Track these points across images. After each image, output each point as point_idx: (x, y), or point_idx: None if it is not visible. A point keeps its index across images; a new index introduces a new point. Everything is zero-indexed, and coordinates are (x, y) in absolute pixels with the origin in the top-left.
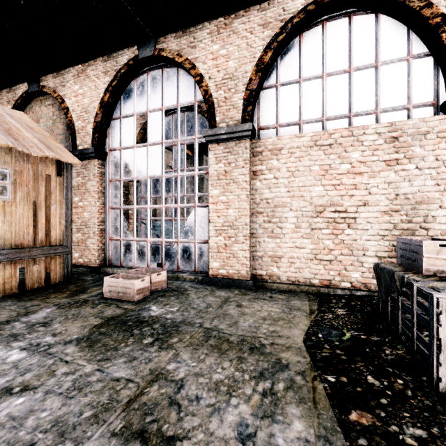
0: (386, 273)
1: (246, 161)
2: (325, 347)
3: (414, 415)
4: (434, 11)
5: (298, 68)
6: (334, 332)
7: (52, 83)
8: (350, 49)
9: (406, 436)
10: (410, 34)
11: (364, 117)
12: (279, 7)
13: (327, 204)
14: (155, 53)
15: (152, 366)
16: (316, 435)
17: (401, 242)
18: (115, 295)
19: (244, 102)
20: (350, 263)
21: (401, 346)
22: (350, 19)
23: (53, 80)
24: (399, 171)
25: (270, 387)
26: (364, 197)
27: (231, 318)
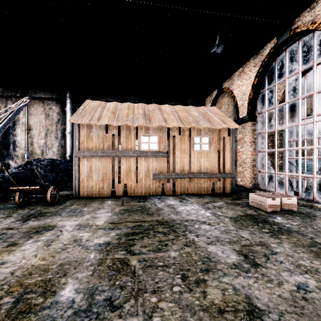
0: None
1: None
2: None
3: None
4: None
5: None
6: None
7: (227, 85)
8: None
9: None
10: None
11: None
12: None
13: None
14: (290, 34)
15: (262, 240)
16: None
17: None
18: (255, 204)
19: None
20: None
21: None
22: None
23: (227, 83)
24: None
25: None
26: None
27: None
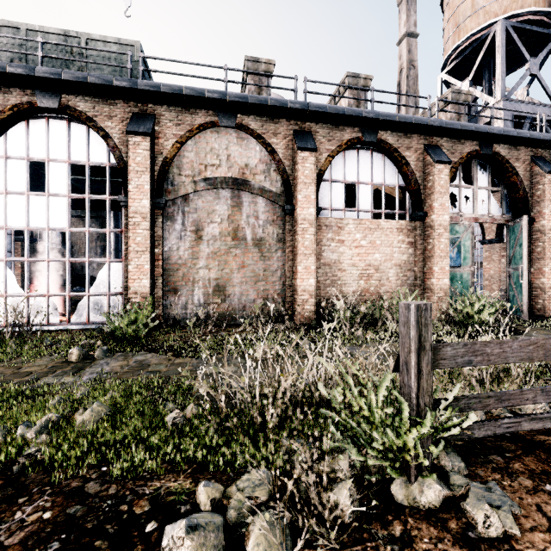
0: None
1: (497, 252)
2: None
3: None
4: None
5: None
6: None
7: None
8: None
9: None
10: None
11: None
12: None
13: None
14: None
15: None
16: None
17: None
18: None
19: (496, 229)
20: None
21: None
22: None
23: None
24: None
25: None
26: None
27: None
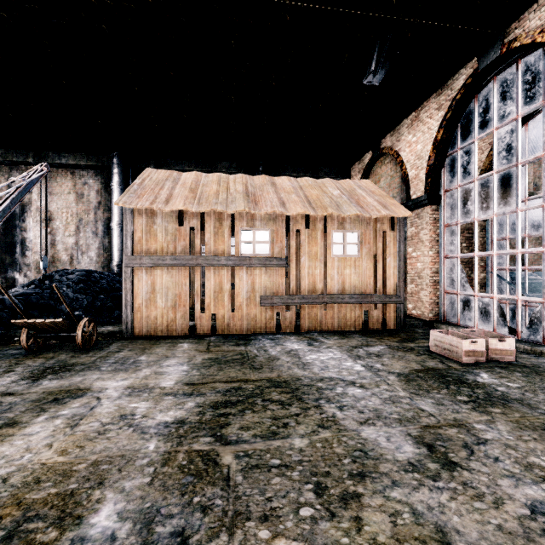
0: None
1: None
2: None
3: None
4: None
5: None
6: None
7: (389, 142)
8: None
9: None
10: None
11: None
12: None
13: None
14: (503, 51)
15: (458, 417)
16: None
17: None
18: (440, 350)
19: None
20: None
21: None
22: None
23: (390, 139)
24: None
25: None
26: None
27: None
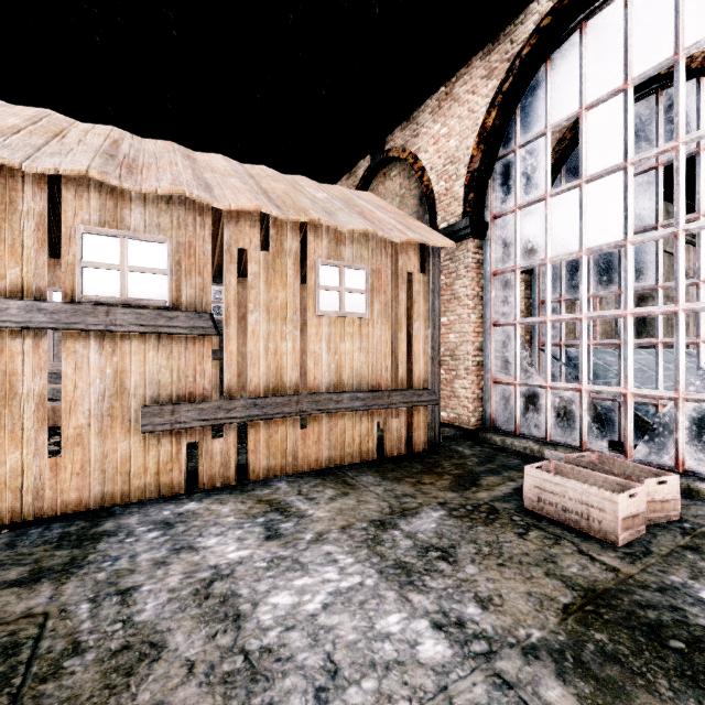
0: None
1: None
2: None
3: None
4: None
5: None
6: None
7: (400, 139)
8: None
9: None
10: None
11: None
12: None
13: None
14: None
15: None
16: None
17: None
18: (554, 512)
19: None
20: None
21: None
22: None
23: (401, 134)
24: None
25: None
26: None
27: None
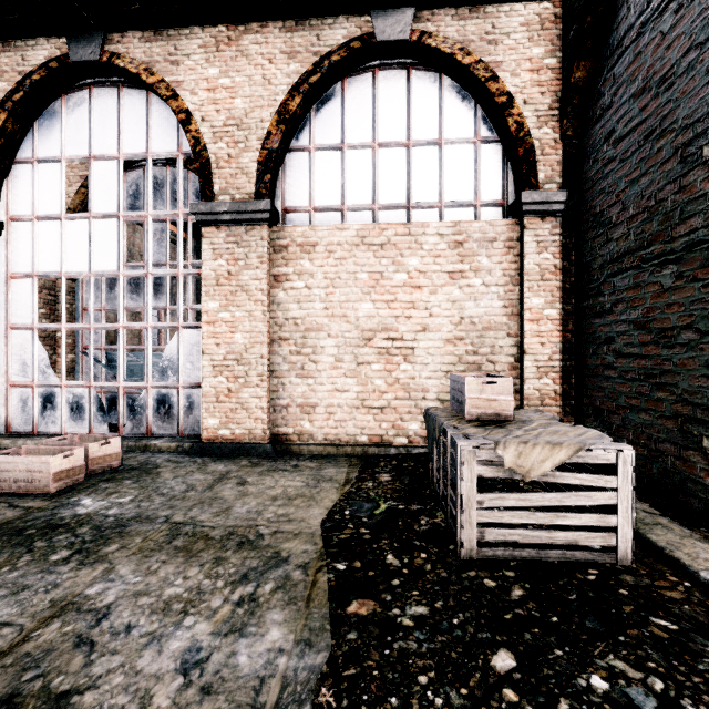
0: (431, 421)
1: (262, 258)
2: (348, 527)
3: (423, 592)
4: (500, 87)
5: (341, 128)
6: (368, 505)
7: None
8: (408, 114)
9: (405, 617)
10: (477, 110)
11: (425, 211)
12: (311, 32)
13: (378, 328)
14: (103, 58)
15: (58, 595)
16: (296, 640)
17: (453, 380)
18: (9, 486)
19: (259, 166)
20: (407, 411)
21: (441, 513)
22: (409, 73)
23: None
24: (464, 286)
25: (251, 592)
26: (423, 320)
27: (221, 504)
